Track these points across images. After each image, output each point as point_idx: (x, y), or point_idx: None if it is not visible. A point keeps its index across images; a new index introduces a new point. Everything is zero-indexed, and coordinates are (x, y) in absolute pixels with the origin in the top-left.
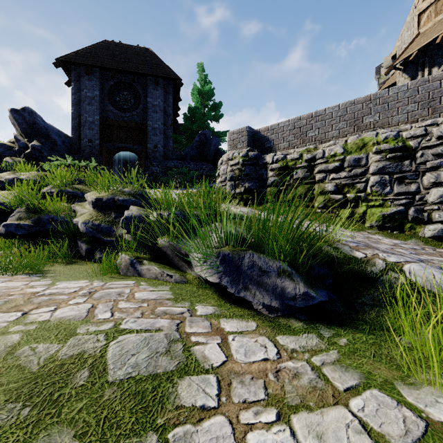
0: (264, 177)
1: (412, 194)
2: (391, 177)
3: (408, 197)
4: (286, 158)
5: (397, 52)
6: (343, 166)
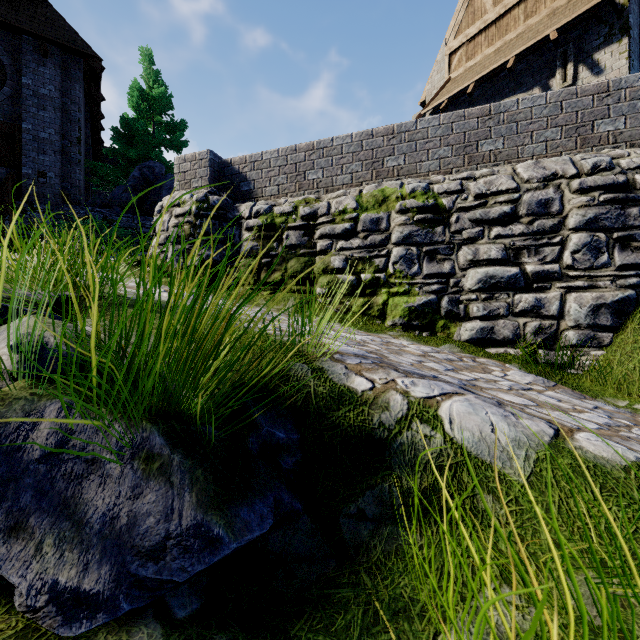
0: (236, 241)
1: (445, 276)
2: (420, 250)
3: (440, 281)
4: (273, 210)
5: (427, 98)
6: (356, 229)
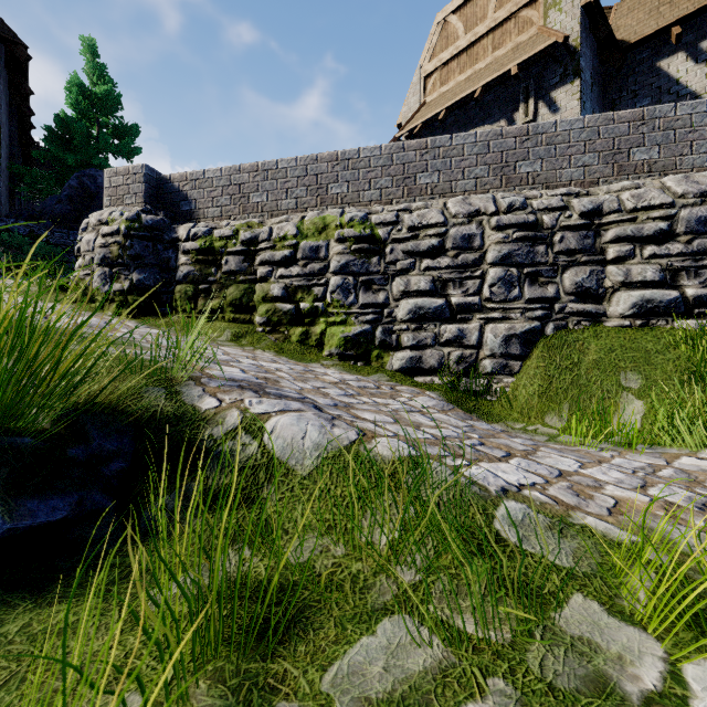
0: (172, 265)
1: (380, 306)
2: (357, 280)
3: (375, 311)
4: (213, 234)
5: (403, 120)
6: (297, 257)
